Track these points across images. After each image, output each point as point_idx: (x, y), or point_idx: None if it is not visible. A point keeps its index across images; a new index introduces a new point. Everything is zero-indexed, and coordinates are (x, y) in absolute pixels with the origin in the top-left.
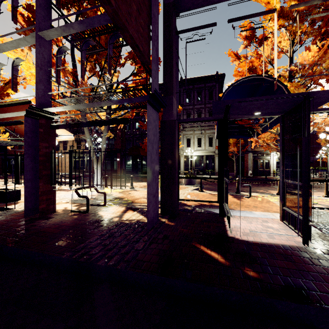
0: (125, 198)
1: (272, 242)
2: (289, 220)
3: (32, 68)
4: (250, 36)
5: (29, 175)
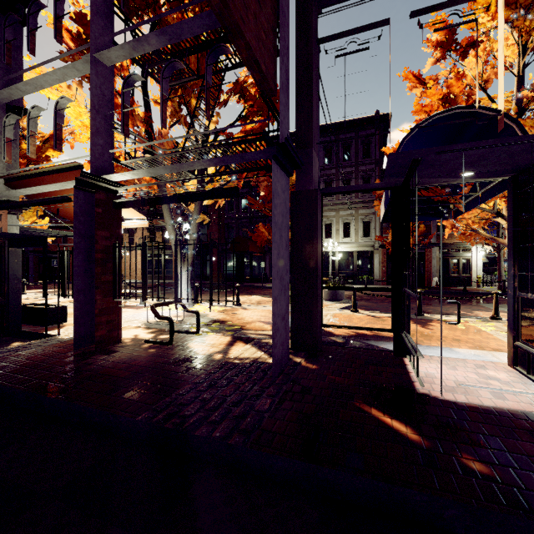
0: (228, 321)
1: (502, 407)
2: (528, 366)
3: (84, 115)
4: (445, 42)
5: (80, 282)
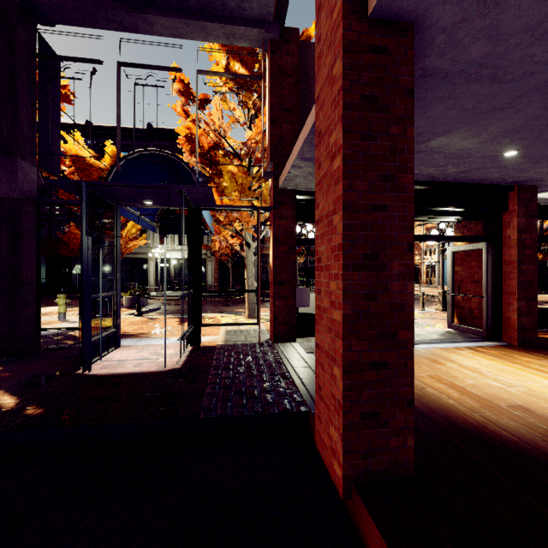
0: None
1: (129, 372)
2: (187, 343)
3: None
4: (185, 92)
5: None
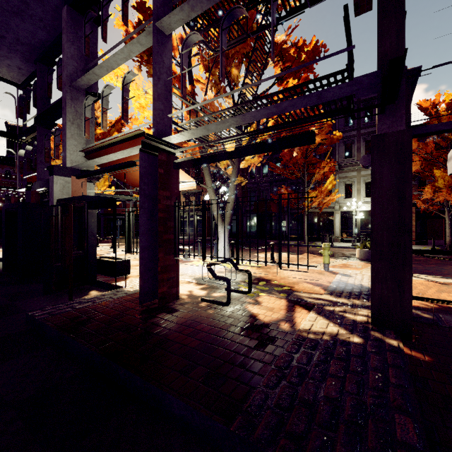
0: (272, 279)
1: None
2: None
3: (141, 97)
4: None
5: (144, 240)
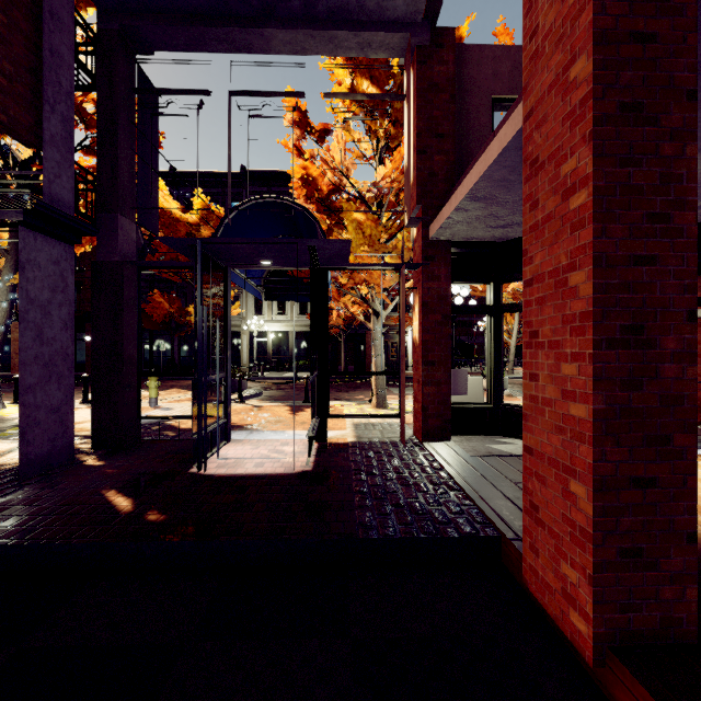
0: None
1: (251, 473)
2: (312, 438)
3: None
4: (300, 123)
5: None
